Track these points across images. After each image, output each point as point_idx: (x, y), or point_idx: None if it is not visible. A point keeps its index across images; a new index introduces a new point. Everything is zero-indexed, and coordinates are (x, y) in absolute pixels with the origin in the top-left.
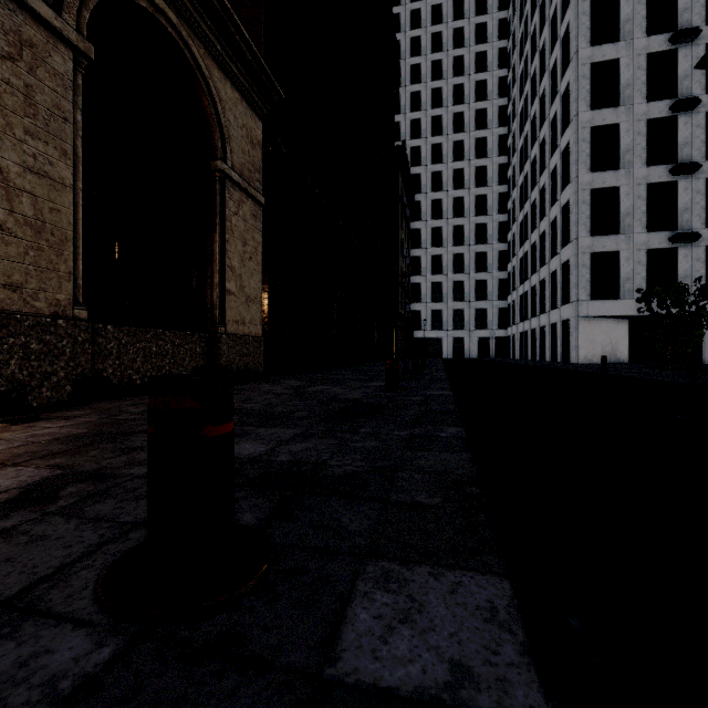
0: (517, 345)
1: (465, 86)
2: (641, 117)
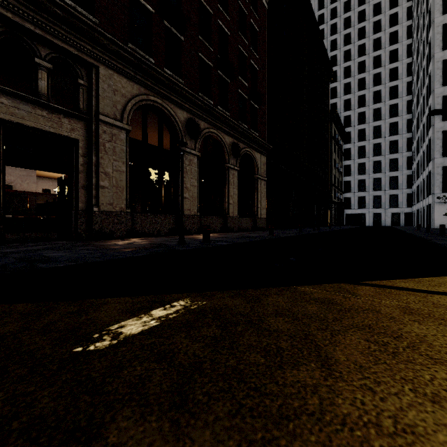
0: (415, 218)
1: (381, 56)
2: None
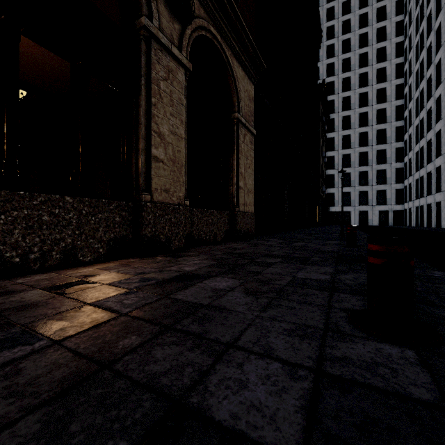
0: (413, 216)
1: (368, 34)
2: None
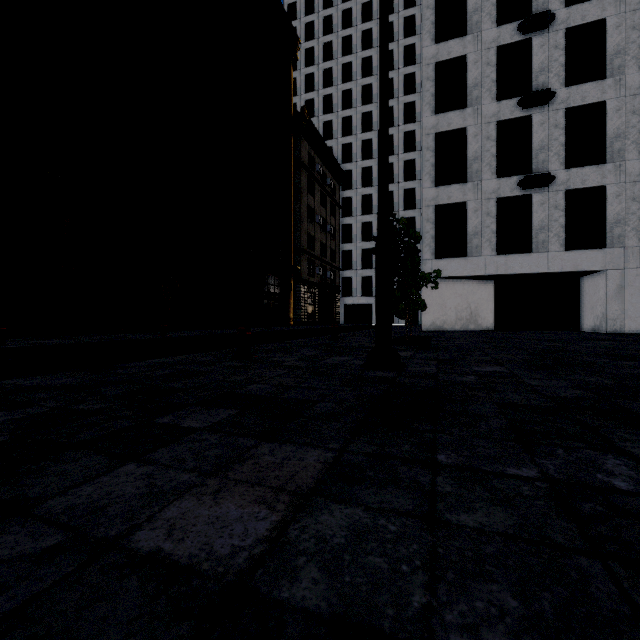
0: None
1: (394, 52)
2: (490, 45)
